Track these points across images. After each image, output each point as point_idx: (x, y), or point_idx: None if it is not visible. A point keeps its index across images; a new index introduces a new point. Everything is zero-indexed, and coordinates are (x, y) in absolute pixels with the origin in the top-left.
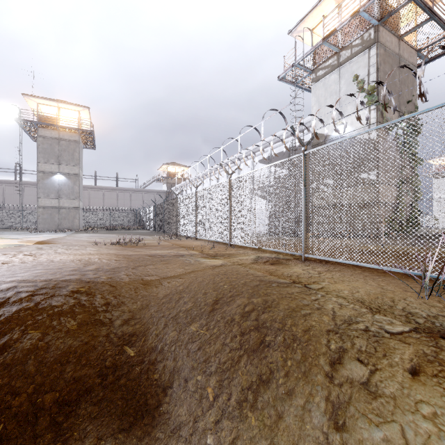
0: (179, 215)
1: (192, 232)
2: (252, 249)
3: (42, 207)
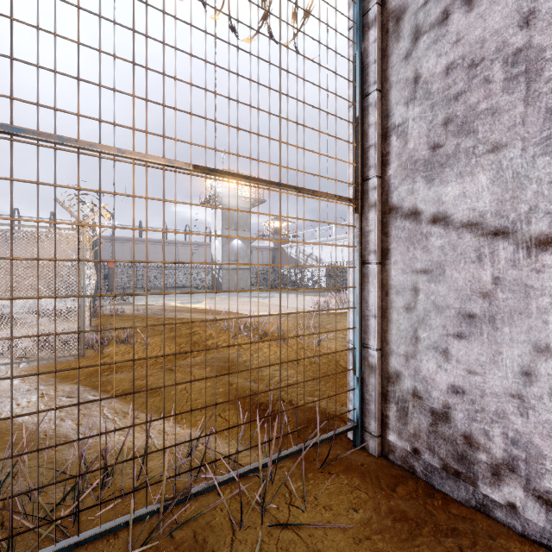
0: None
1: None
2: None
3: (225, 269)
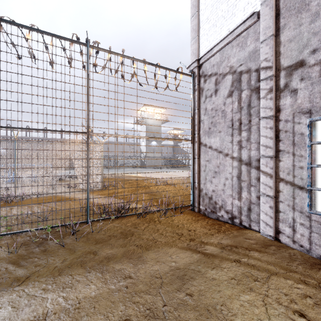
0: None
1: None
2: None
3: (148, 157)
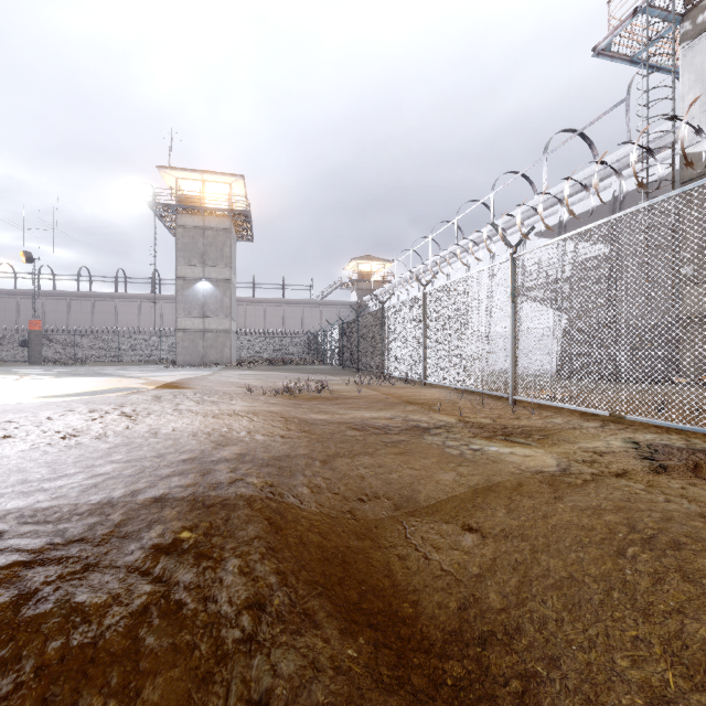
0: (388, 340)
1: (415, 371)
2: (582, 416)
3: (182, 330)
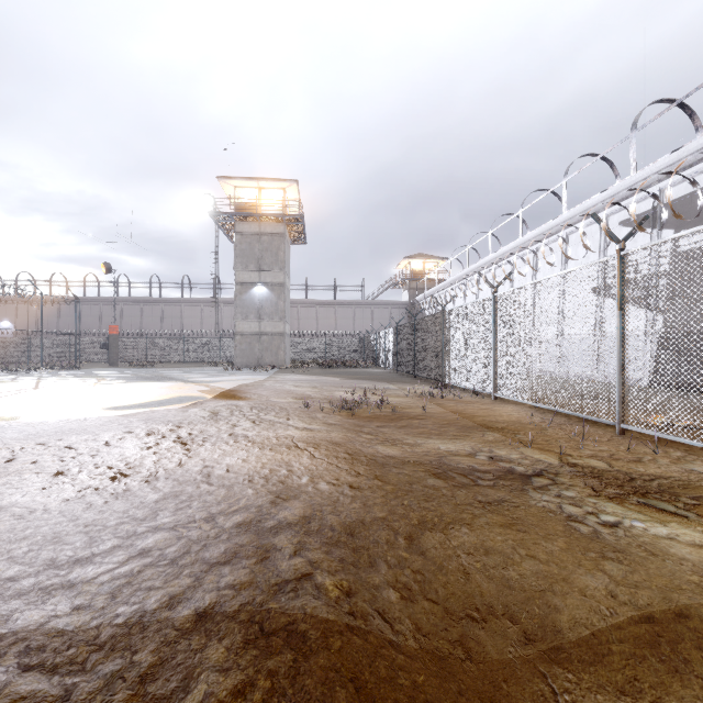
0: (449, 346)
1: (482, 382)
2: None
3: (240, 334)
